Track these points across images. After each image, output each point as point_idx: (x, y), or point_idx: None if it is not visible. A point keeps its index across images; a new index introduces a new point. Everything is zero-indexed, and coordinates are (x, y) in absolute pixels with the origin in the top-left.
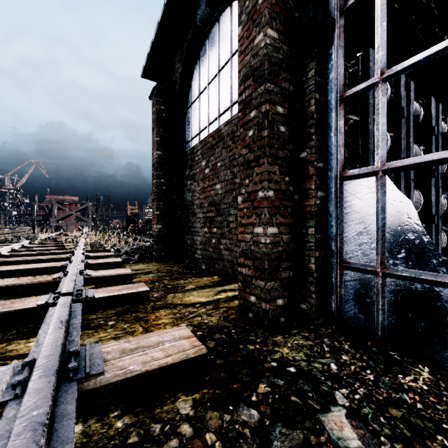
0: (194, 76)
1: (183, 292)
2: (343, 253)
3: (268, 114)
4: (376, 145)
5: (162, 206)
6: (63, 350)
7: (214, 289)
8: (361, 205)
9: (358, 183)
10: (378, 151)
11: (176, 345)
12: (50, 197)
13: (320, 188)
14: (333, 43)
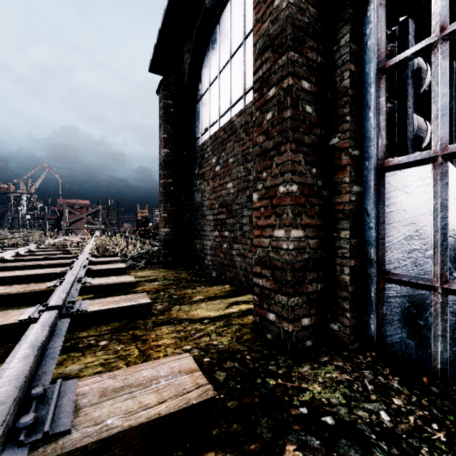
0: (204, 66)
1: (189, 303)
2: (385, 261)
3: (291, 90)
4: (433, 124)
5: (170, 208)
6: (26, 389)
7: (225, 301)
8: (411, 201)
9: (407, 173)
10: (436, 131)
11: (175, 383)
12: (62, 201)
13: (356, 181)
14: (372, 1)
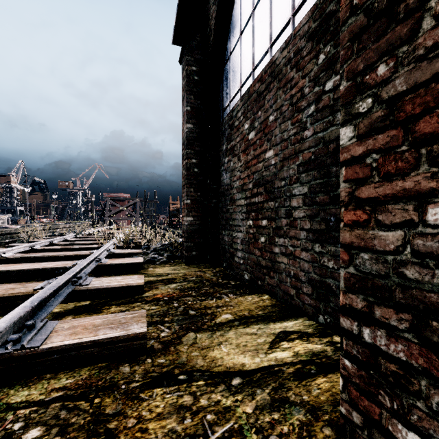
0: (234, 14)
1: (210, 330)
2: None
3: None
4: None
5: (194, 194)
6: None
7: (266, 328)
8: None
9: None
10: None
11: None
12: (107, 195)
13: None
14: None
